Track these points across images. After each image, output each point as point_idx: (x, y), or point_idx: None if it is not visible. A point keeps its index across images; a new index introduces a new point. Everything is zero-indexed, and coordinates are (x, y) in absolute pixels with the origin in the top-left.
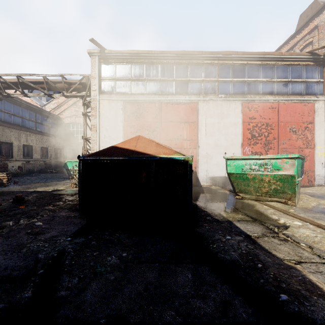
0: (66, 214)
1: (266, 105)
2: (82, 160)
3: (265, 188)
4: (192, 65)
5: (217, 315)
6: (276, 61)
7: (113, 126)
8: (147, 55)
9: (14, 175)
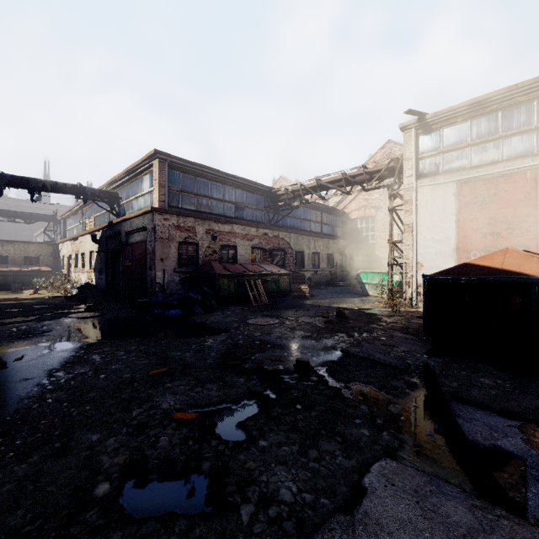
0: (401, 335)
1: None
2: (427, 279)
3: None
4: None
5: None
6: None
7: (438, 223)
8: (504, 95)
9: None
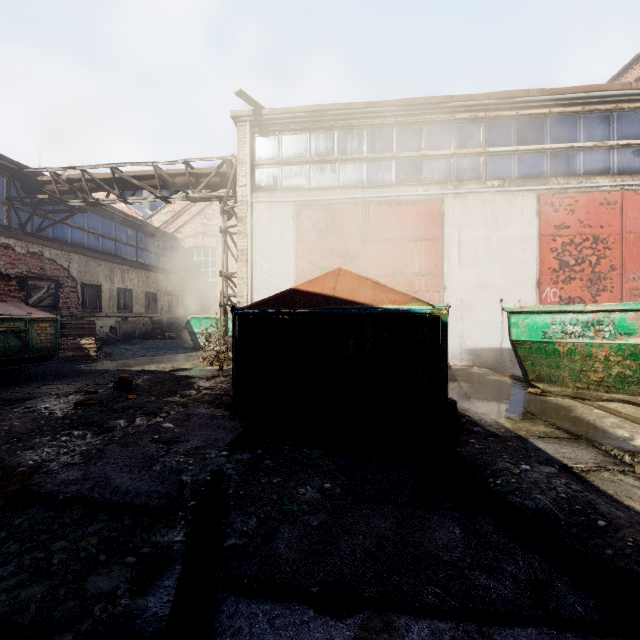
0: (207, 411)
1: (594, 198)
2: (238, 314)
3: (596, 372)
4: (431, 126)
5: (523, 603)
6: (617, 103)
7: (277, 252)
8: (340, 112)
9: (104, 343)
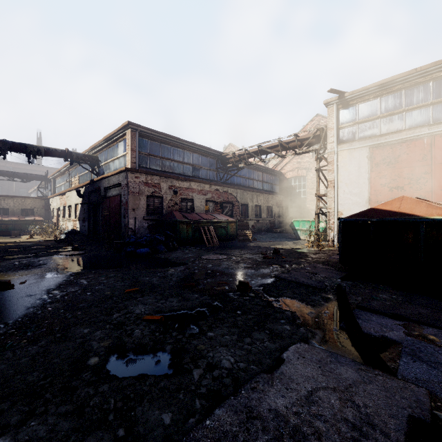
0: (322, 266)
1: None
2: (342, 221)
3: None
4: None
5: None
6: None
7: (355, 179)
8: (406, 77)
9: None
